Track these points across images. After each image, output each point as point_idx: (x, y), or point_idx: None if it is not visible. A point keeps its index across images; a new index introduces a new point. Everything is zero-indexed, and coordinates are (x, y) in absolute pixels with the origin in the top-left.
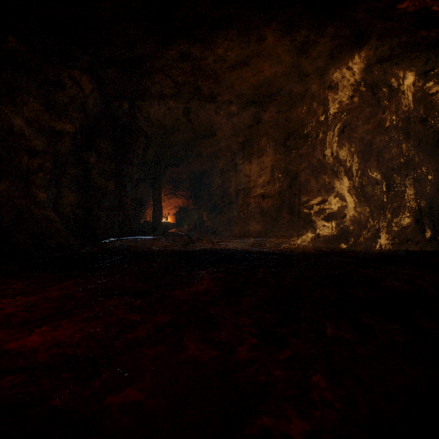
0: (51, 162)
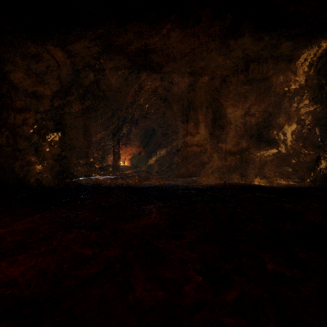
0: (32, 118)
